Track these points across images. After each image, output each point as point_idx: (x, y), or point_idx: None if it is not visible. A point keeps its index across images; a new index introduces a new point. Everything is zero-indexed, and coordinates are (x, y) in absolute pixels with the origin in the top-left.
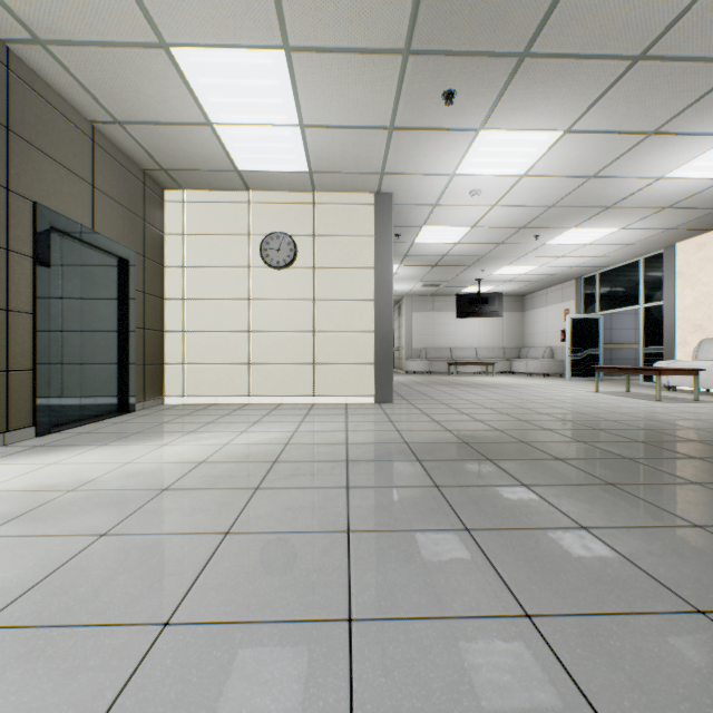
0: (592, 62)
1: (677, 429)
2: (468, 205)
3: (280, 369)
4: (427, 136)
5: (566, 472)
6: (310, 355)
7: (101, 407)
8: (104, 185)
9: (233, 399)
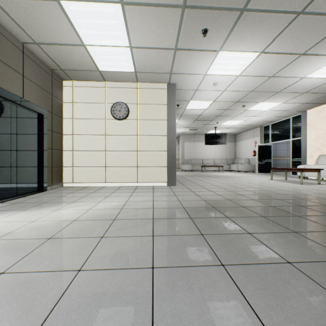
0: (277, 15)
1: (316, 199)
2: (212, 90)
3: (120, 169)
4: (193, 54)
5: (269, 225)
6: (135, 162)
7: (28, 188)
8: (29, 76)
9: (97, 184)
